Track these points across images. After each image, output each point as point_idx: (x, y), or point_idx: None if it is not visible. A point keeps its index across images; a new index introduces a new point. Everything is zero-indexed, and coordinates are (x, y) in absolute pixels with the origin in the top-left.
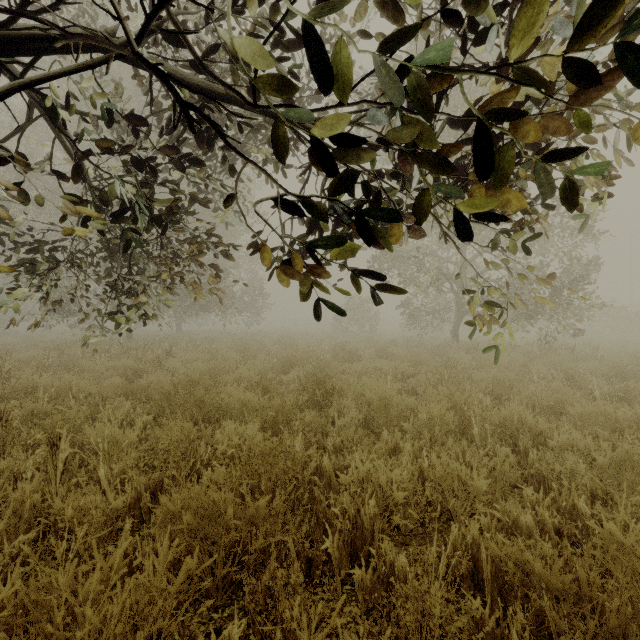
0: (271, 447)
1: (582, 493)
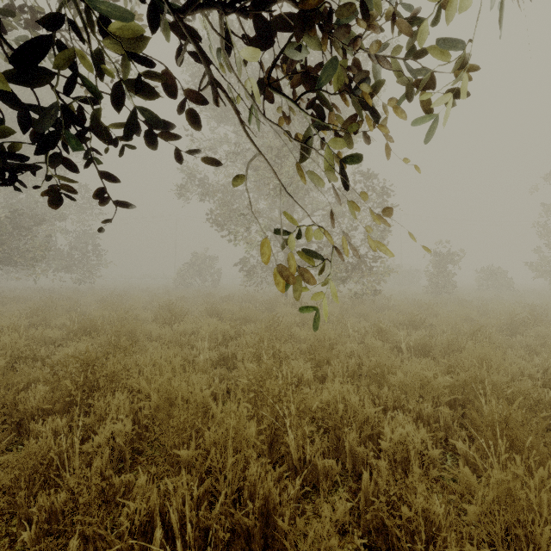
0: None
1: None
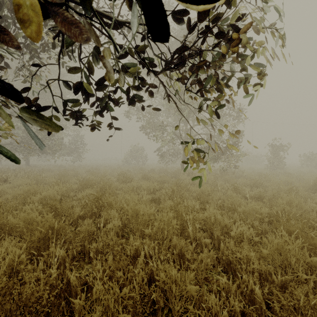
0: None
1: (256, 279)
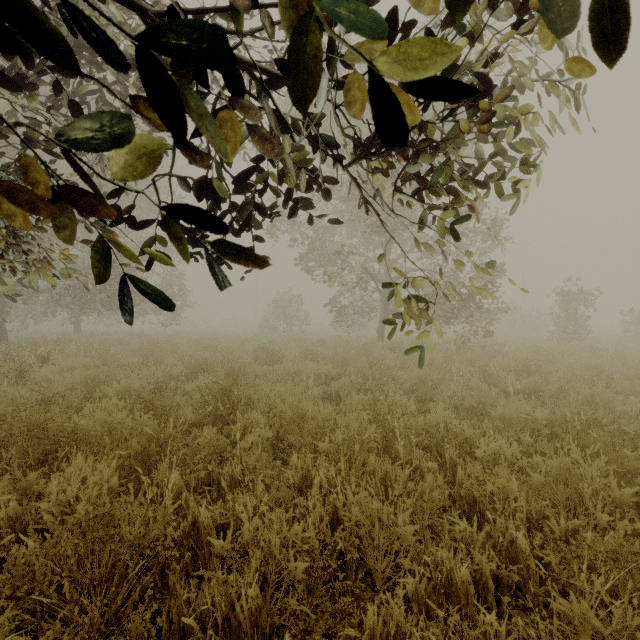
0: (100, 513)
1: (520, 523)
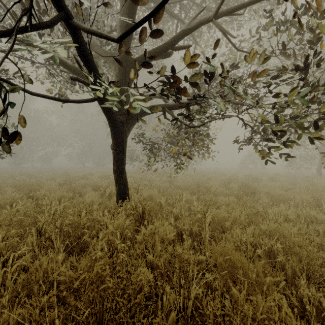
0: (245, 200)
1: None
